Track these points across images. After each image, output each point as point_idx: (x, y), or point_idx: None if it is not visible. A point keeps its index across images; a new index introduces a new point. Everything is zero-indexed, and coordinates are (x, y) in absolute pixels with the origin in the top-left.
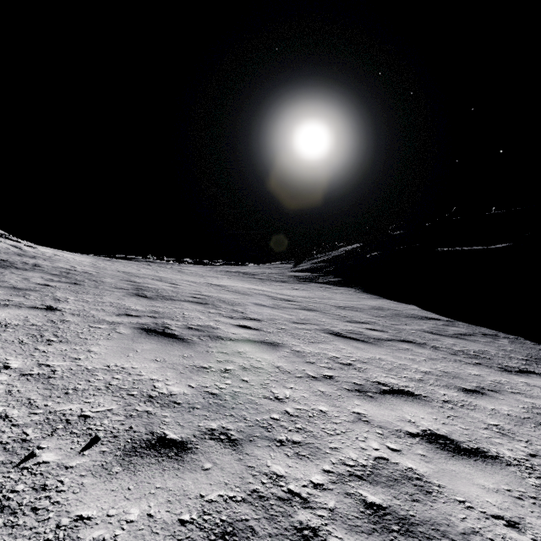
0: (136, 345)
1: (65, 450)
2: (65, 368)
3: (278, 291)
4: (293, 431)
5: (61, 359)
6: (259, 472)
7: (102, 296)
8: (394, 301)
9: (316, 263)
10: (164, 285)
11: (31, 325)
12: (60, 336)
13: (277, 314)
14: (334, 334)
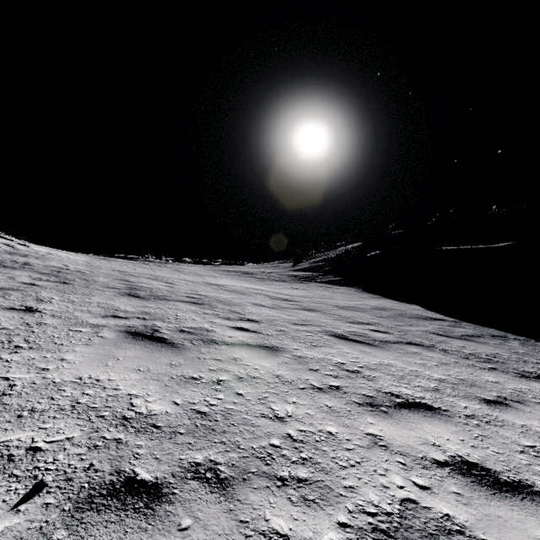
0: (118, 351)
1: None
2: (27, 382)
3: (277, 290)
4: (298, 463)
5: (25, 370)
6: (255, 530)
7: (91, 296)
8: (396, 301)
9: (316, 262)
10: (159, 284)
11: (1, 329)
12: (31, 342)
13: (277, 315)
14: (337, 336)
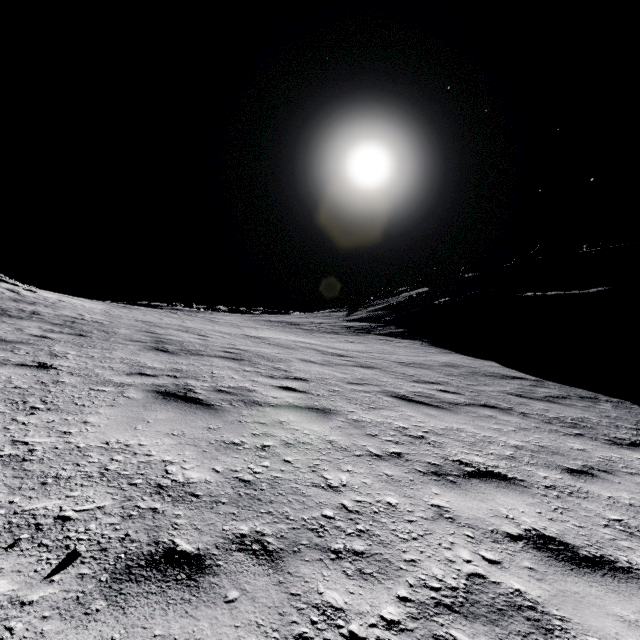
0: (148, 413)
1: (26, 573)
2: (48, 447)
3: (329, 344)
4: (353, 535)
5: (45, 434)
6: (307, 603)
7: (112, 350)
8: (469, 356)
9: (374, 311)
10: (191, 337)
11: (14, 388)
12: (49, 403)
13: (328, 373)
14: (399, 397)
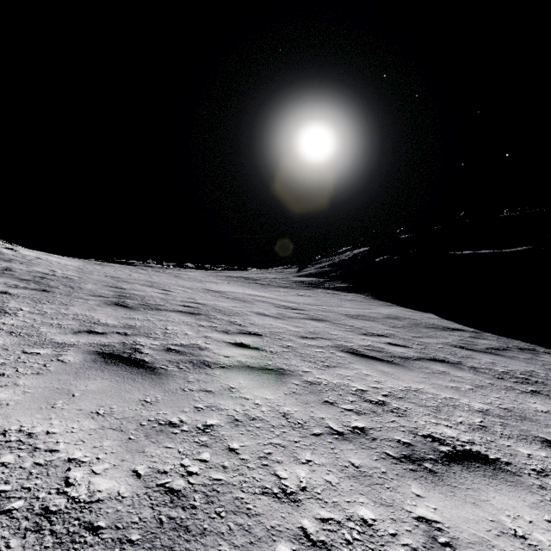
0: (77, 383)
1: None
2: None
3: (282, 297)
4: None
5: None
6: None
7: (70, 306)
8: (409, 308)
9: (321, 267)
10: (154, 291)
11: None
12: None
13: (282, 326)
14: (351, 352)
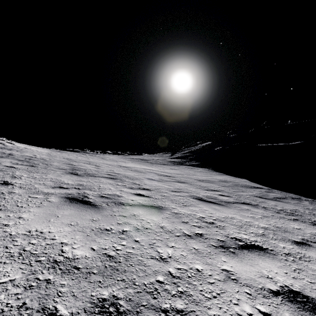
0: (59, 211)
1: None
2: None
3: (162, 170)
4: (176, 296)
5: None
6: None
7: (47, 174)
8: (233, 176)
9: (184, 153)
10: (91, 166)
11: None
12: (2, 205)
13: (161, 185)
14: (198, 199)
